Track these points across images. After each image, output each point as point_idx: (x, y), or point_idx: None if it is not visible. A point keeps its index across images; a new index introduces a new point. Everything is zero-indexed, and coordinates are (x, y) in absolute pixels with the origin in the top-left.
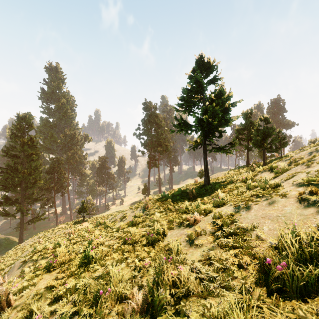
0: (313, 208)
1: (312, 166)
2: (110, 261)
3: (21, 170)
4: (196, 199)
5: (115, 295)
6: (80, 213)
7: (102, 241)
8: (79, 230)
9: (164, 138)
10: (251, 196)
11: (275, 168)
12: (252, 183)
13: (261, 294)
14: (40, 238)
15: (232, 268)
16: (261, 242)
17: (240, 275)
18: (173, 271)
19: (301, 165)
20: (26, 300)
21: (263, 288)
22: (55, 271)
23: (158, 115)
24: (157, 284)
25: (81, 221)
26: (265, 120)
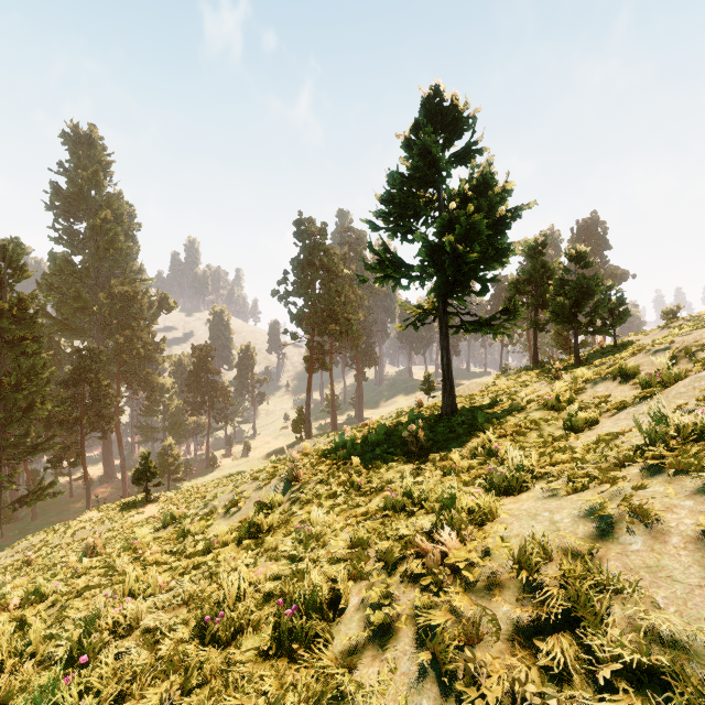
0: None
1: None
2: None
3: None
4: (427, 454)
5: None
6: (138, 482)
7: (132, 618)
8: (132, 526)
9: (343, 303)
10: (618, 462)
11: (632, 371)
12: (579, 412)
13: None
14: (32, 548)
15: None
16: None
17: None
18: None
19: None
20: None
21: None
22: None
23: (330, 250)
24: None
25: (142, 502)
26: (580, 259)
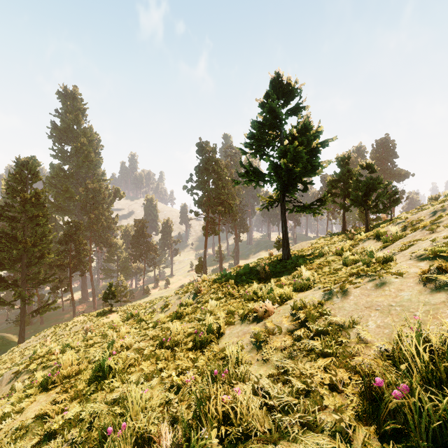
0: (445, 293)
1: (437, 231)
2: (137, 375)
3: (21, 238)
4: (270, 279)
5: (132, 435)
6: (106, 300)
7: (128, 344)
8: (103, 325)
9: (226, 193)
10: (349, 274)
11: (383, 234)
12: (350, 256)
13: (367, 440)
14: (47, 336)
15: (319, 391)
16: (365, 347)
17: (333, 403)
18: (225, 397)
19: (421, 229)
20: (3, 438)
21: (371, 427)
22: (54, 390)
23: (219, 161)
24: (199, 418)
25: (108, 312)
26: (368, 167)
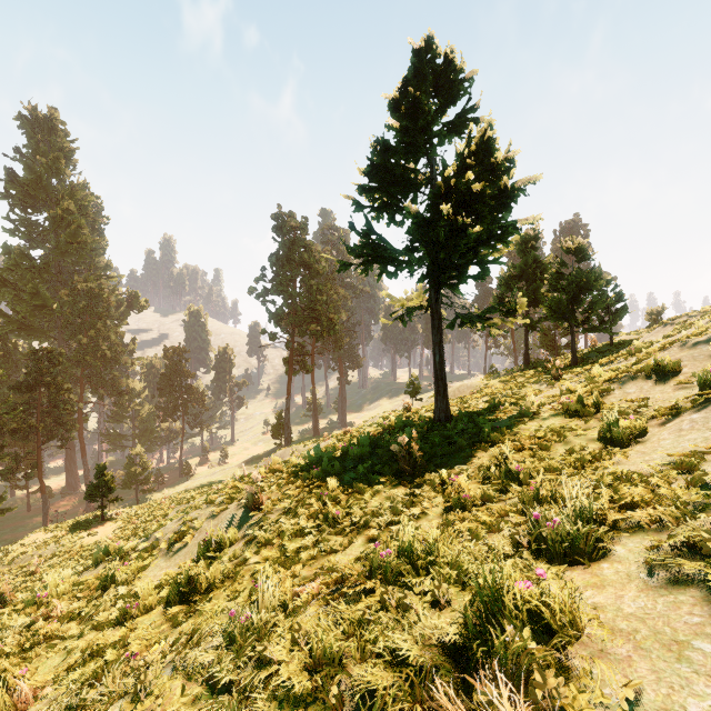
0: None
1: None
2: None
3: None
4: (423, 474)
5: None
6: (92, 498)
7: None
8: (80, 551)
9: (325, 302)
10: None
11: (672, 368)
12: (617, 419)
13: None
14: None
15: None
16: None
17: None
18: None
19: None
20: None
21: None
22: None
23: (311, 246)
24: None
25: (98, 520)
26: (577, 251)
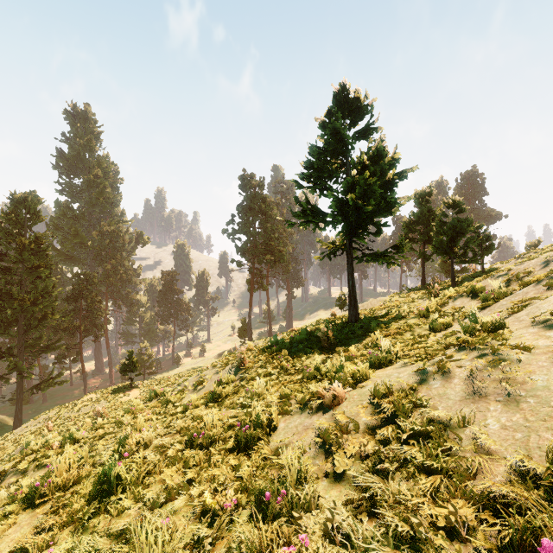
0: None
1: None
2: (157, 489)
3: (17, 295)
4: (335, 348)
5: None
6: (125, 372)
7: (147, 439)
8: (121, 404)
9: (277, 238)
10: (445, 346)
11: (480, 290)
12: (439, 318)
13: None
14: (49, 420)
15: (430, 538)
16: (489, 461)
17: None
18: (286, 552)
19: (534, 284)
20: None
21: None
22: (42, 508)
23: (267, 198)
24: None
25: (128, 387)
26: (455, 206)
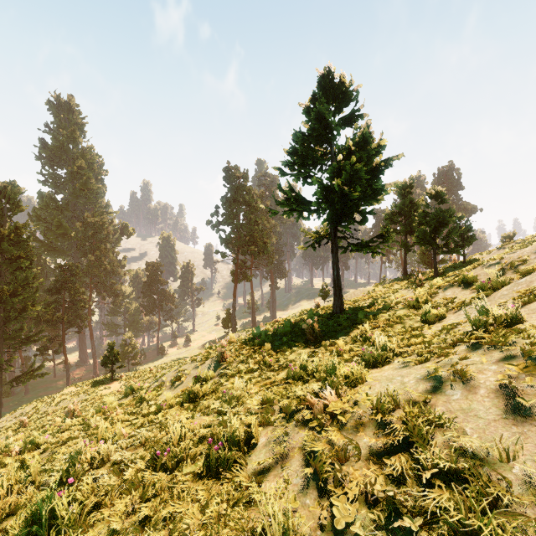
0: None
1: None
2: (103, 531)
3: None
4: (321, 341)
5: None
6: (106, 364)
7: (104, 455)
8: (101, 398)
9: (260, 230)
10: (452, 342)
11: (472, 280)
12: (432, 309)
13: None
14: (26, 414)
15: None
16: None
17: None
18: None
19: None
20: None
21: None
22: None
23: (251, 190)
24: None
25: (109, 380)
26: (438, 196)
